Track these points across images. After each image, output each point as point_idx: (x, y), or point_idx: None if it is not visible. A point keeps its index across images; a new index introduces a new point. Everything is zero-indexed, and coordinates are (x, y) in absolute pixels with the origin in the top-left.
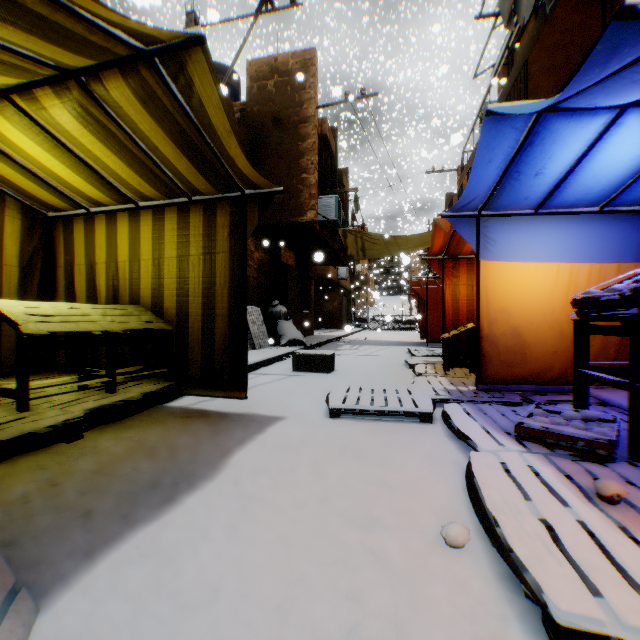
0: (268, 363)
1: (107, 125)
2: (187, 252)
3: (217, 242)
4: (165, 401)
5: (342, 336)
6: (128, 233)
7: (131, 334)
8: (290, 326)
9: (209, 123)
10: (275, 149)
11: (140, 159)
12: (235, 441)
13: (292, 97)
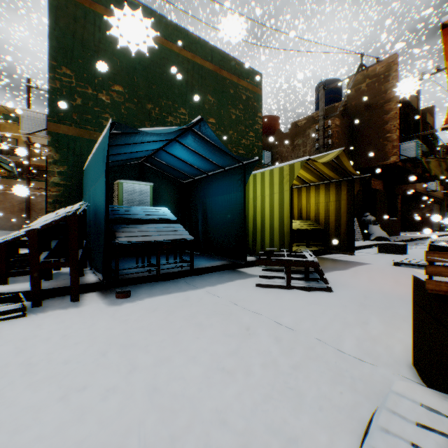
0: (362, 248)
1: (309, 168)
2: (328, 200)
3: (341, 196)
4: (318, 255)
5: (427, 237)
6: (305, 194)
7: (313, 230)
8: (377, 228)
9: (342, 164)
10: (366, 123)
11: (316, 173)
12: (351, 265)
13: (378, 89)
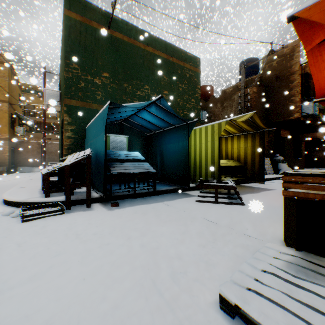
0: (272, 179)
1: (232, 124)
2: (246, 146)
3: (255, 143)
4: (239, 184)
5: (324, 172)
6: (230, 142)
7: (235, 166)
8: (284, 165)
9: (255, 121)
10: (276, 90)
11: (237, 128)
12: (261, 190)
13: (285, 65)
